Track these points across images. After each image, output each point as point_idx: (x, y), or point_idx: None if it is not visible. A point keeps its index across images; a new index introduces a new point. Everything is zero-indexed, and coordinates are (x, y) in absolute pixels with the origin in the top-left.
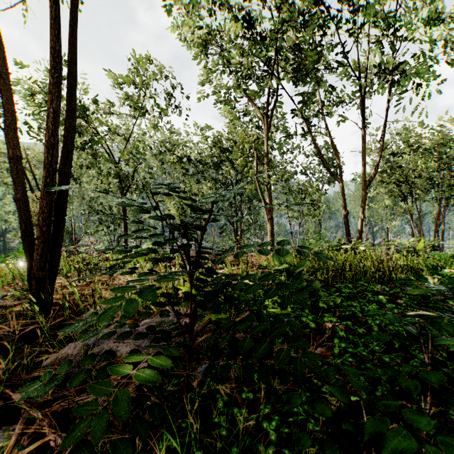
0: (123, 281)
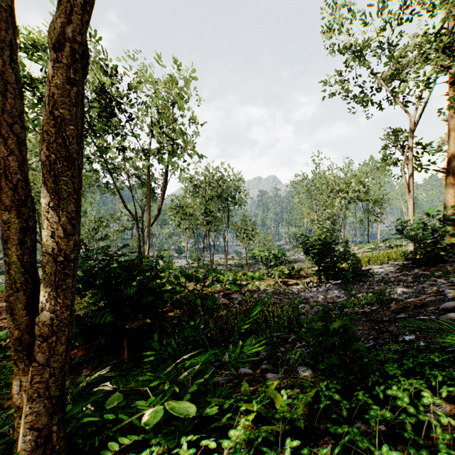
0: None
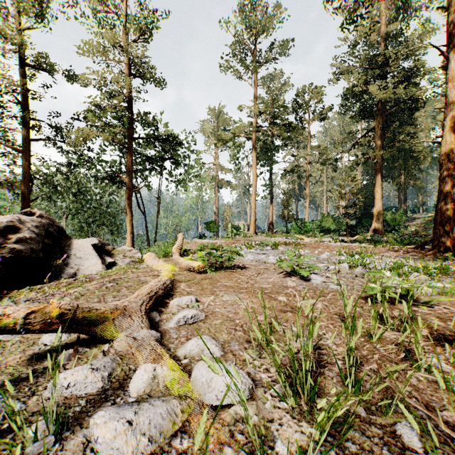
0: None
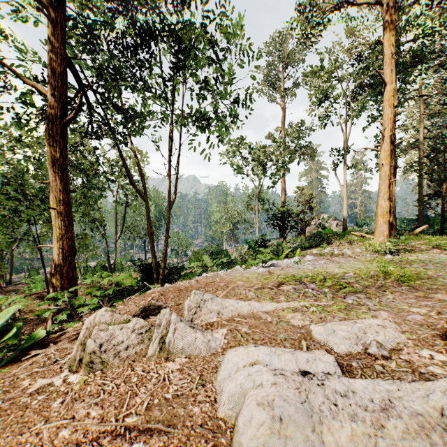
0: (39, 309)
